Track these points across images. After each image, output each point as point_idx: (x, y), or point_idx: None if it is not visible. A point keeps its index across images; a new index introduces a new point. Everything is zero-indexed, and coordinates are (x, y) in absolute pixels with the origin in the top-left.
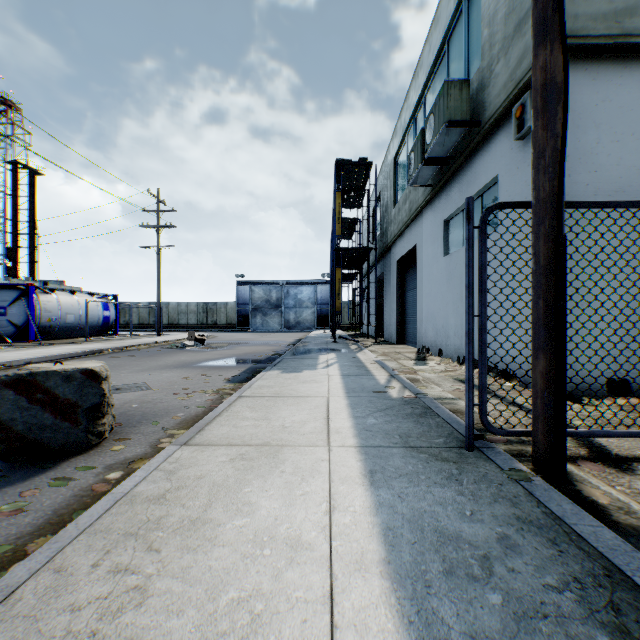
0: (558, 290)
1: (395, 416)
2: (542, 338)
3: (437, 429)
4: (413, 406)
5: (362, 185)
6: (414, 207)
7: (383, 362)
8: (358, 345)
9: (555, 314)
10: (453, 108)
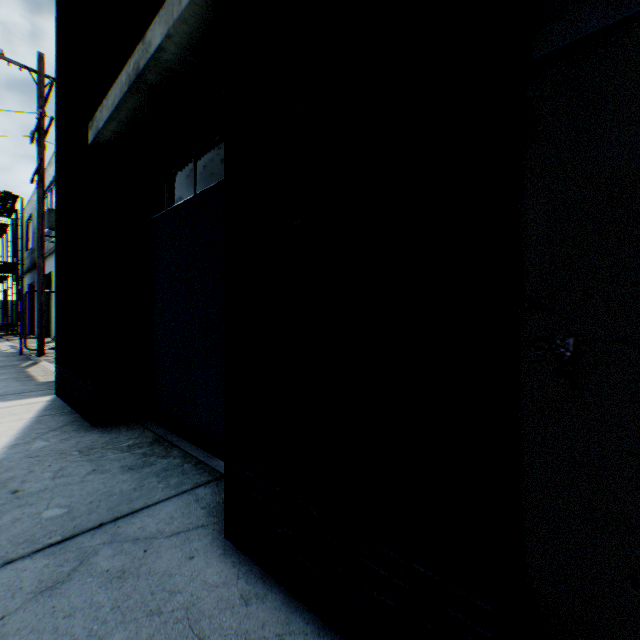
0: (42, 314)
1: (2, 354)
2: (40, 325)
3: (17, 354)
4: (14, 352)
5: (12, 205)
6: (50, 247)
7: (16, 345)
8: (3, 340)
9: (42, 319)
10: (54, 222)
